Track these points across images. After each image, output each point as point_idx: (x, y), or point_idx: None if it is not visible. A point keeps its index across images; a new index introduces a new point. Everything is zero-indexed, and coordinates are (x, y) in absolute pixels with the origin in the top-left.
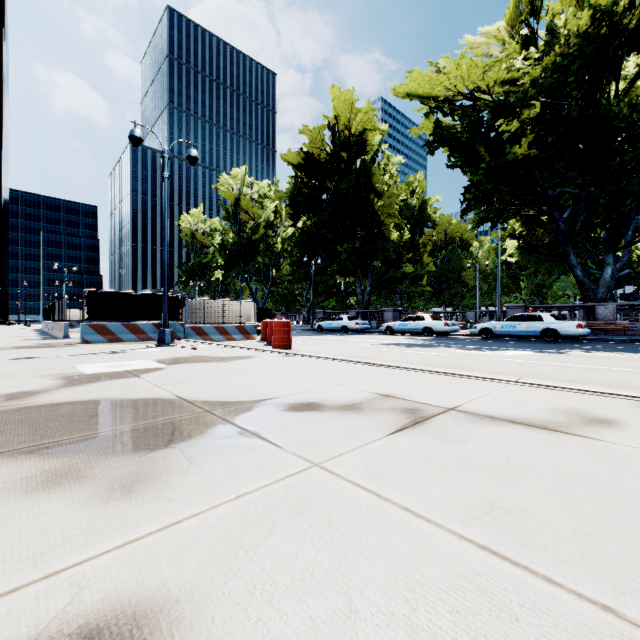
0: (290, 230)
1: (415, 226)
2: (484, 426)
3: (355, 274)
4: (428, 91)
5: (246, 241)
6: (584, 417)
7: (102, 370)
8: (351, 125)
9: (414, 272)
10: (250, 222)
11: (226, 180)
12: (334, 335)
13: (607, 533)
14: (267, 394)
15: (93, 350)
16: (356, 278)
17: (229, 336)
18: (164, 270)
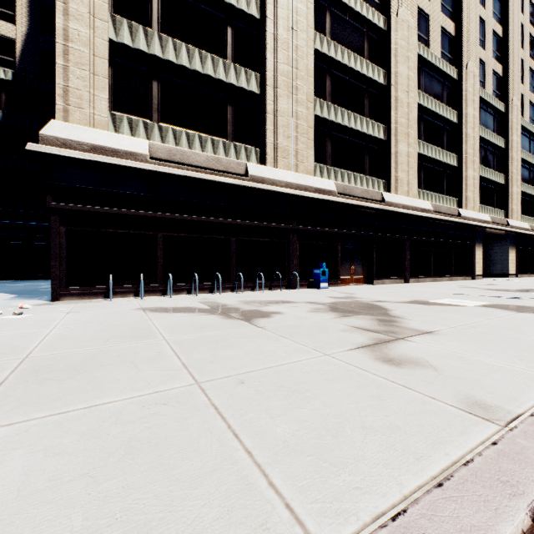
0: None
1: None
2: (366, 337)
3: None
4: None
5: None
6: (400, 361)
7: (438, 301)
8: None
9: None
10: None
11: None
12: None
13: (285, 331)
14: (407, 317)
15: (514, 295)
16: None
17: None
18: None
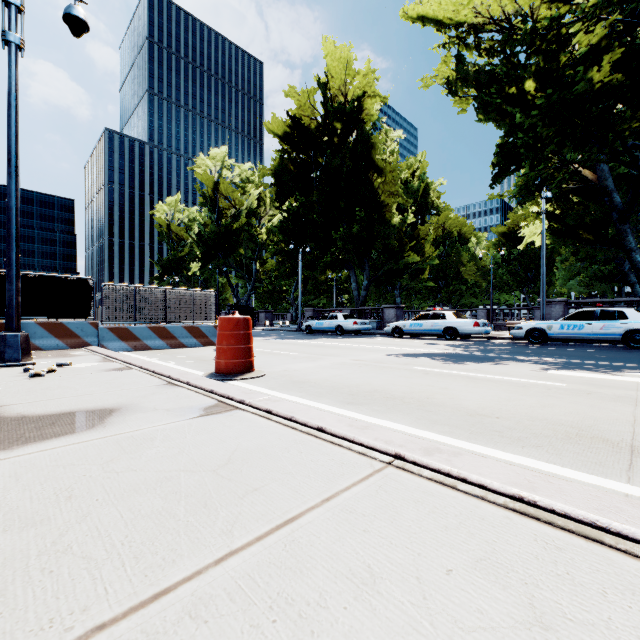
0: (276, 219)
1: (416, 213)
2: None
3: (349, 266)
4: (450, 18)
5: (225, 230)
6: None
7: None
8: (346, 89)
9: (415, 265)
10: (231, 210)
11: (203, 162)
12: (327, 338)
13: None
14: None
15: None
16: (351, 271)
17: (175, 341)
18: (7, 220)
